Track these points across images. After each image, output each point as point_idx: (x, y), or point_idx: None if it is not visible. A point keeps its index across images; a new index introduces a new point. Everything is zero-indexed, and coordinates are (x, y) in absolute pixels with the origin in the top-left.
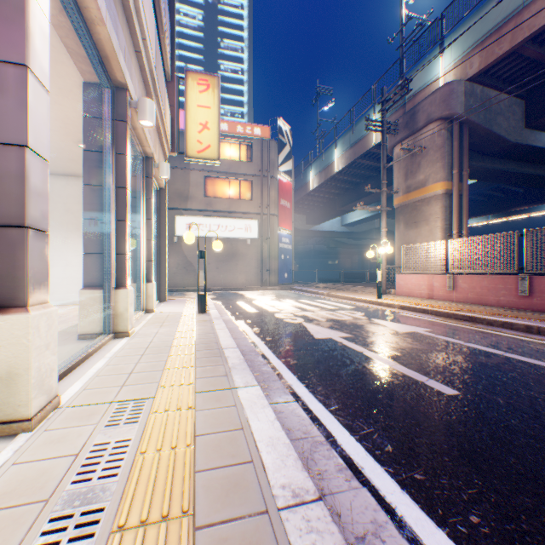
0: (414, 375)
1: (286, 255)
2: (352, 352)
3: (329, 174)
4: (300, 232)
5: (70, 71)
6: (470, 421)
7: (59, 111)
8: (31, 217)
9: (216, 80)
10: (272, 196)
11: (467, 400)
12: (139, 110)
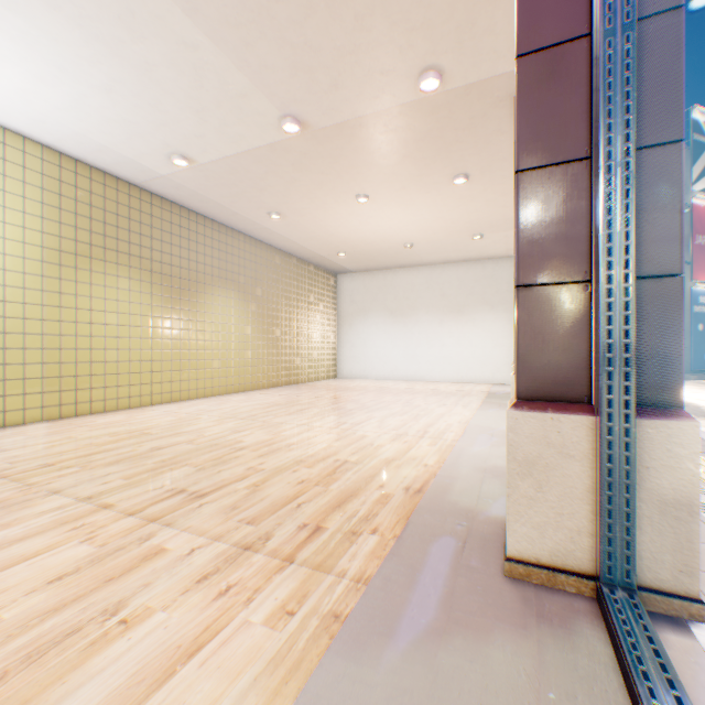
0: None
1: (703, 323)
2: None
3: None
4: None
5: (501, 188)
6: None
7: (471, 217)
8: None
9: None
10: None
11: None
12: None
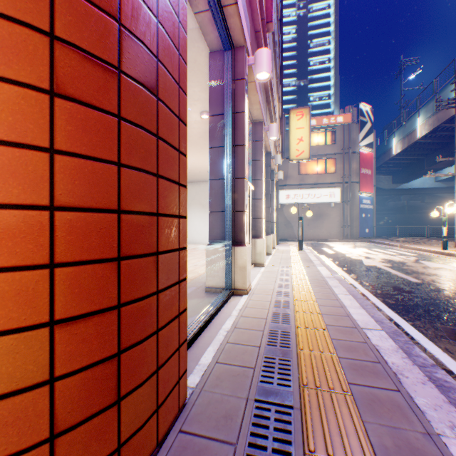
0: (405, 277)
1: (366, 213)
2: (380, 269)
3: (412, 140)
4: (385, 192)
5: None
6: (409, 285)
7: None
8: (263, 215)
9: (307, 110)
10: (353, 167)
11: (419, 283)
12: (274, 160)
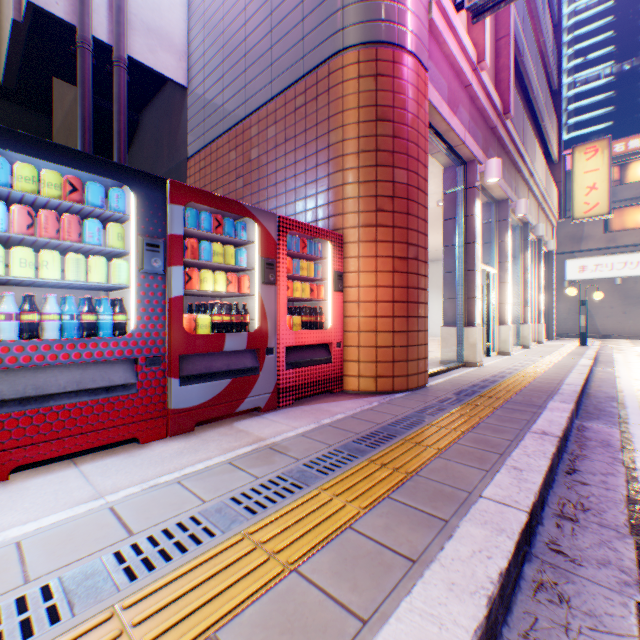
0: None
1: None
2: None
3: None
4: None
5: None
6: None
7: None
8: (508, 300)
9: (604, 142)
10: None
11: None
12: (534, 231)
